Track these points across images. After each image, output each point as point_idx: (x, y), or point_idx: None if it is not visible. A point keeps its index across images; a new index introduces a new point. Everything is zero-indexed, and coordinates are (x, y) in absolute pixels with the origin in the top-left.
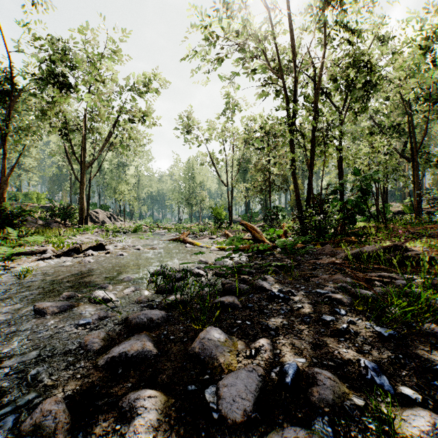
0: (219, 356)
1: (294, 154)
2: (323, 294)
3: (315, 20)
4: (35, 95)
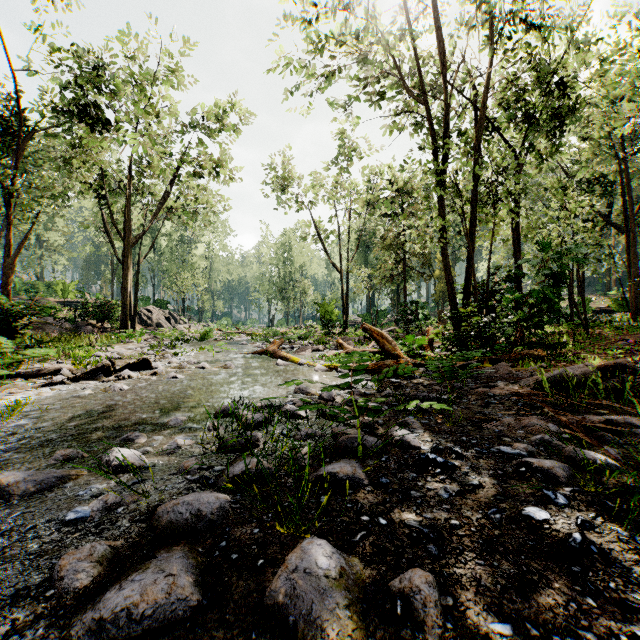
0: (327, 619)
1: (445, 220)
2: (513, 457)
3: (477, 13)
4: (55, 137)
